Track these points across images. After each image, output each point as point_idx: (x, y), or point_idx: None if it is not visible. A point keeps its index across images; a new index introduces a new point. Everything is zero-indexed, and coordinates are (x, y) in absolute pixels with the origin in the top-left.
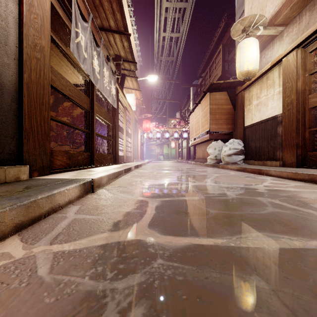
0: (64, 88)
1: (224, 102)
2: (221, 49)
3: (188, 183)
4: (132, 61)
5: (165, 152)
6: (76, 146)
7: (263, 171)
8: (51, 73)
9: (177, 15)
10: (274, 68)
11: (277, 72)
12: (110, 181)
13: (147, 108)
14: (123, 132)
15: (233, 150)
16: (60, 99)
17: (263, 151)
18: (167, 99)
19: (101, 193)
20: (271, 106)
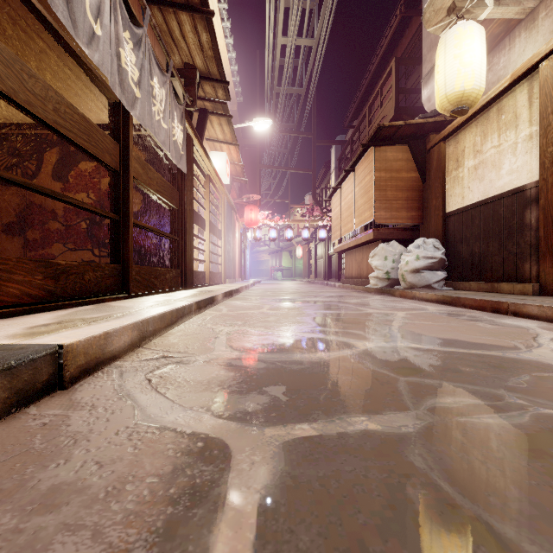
0: (36, 102)
1: (402, 165)
2: (394, 68)
3: (349, 340)
4: (220, 79)
5: (285, 265)
6: (105, 252)
7: (506, 305)
8: None
9: (308, 1)
10: (518, 86)
11: (525, 94)
12: (148, 337)
13: (253, 184)
14: (204, 225)
15: (423, 261)
16: (71, 156)
17: (490, 262)
18: (289, 168)
19: (89, 391)
20: (509, 167)
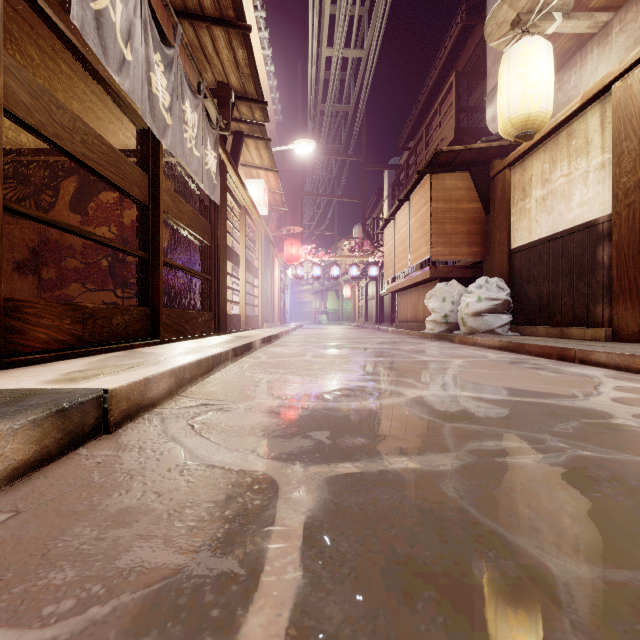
0: (64, 134)
1: (463, 195)
2: (454, 83)
3: (397, 388)
4: (257, 98)
5: (331, 307)
6: (128, 293)
7: (574, 352)
8: (18, 84)
9: (357, 8)
10: (589, 108)
11: (597, 118)
12: (185, 385)
13: (294, 215)
14: (239, 263)
15: (486, 303)
16: (91, 186)
17: (560, 304)
18: (336, 196)
19: (134, 435)
20: (580, 199)
